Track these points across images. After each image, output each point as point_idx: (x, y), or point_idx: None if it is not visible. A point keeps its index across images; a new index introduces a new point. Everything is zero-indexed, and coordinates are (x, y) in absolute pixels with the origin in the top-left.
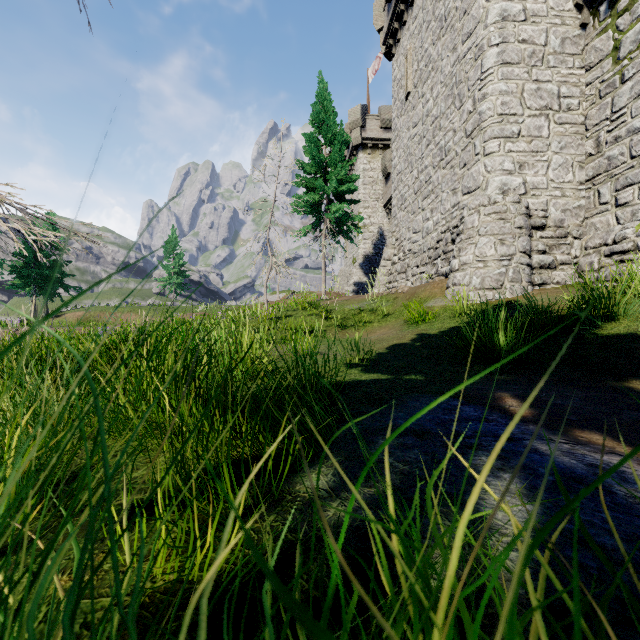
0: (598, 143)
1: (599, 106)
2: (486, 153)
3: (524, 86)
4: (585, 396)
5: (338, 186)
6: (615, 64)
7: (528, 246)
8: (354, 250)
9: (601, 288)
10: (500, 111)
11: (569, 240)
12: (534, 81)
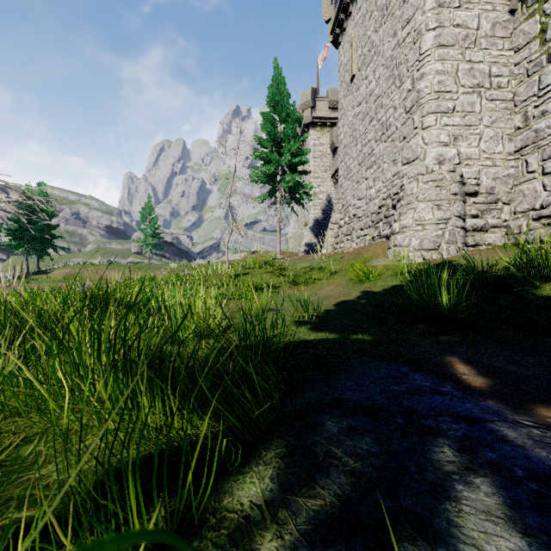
0: (526, 117)
1: (527, 84)
2: (424, 127)
3: (458, 66)
4: (537, 361)
5: (291, 159)
6: (542, 45)
7: (462, 211)
8: (305, 215)
9: (539, 250)
10: (437, 89)
11: (499, 205)
12: (467, 62)
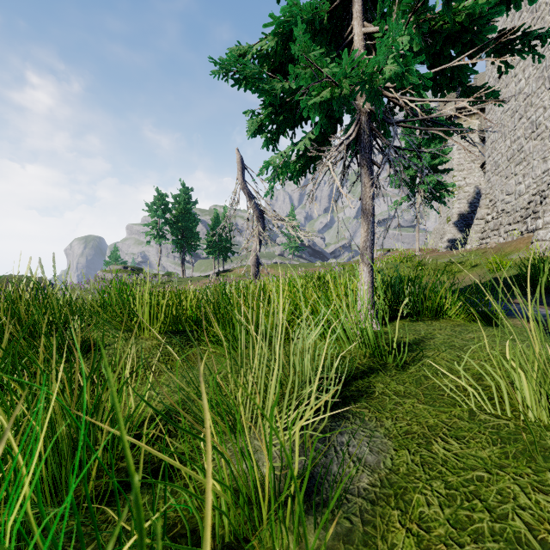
0: None
1: None
2: None
3: None
4: None
5: (431, 161)
6: None
7: None
8: (448, 210)
9: None
10: None
11: None
12: None
